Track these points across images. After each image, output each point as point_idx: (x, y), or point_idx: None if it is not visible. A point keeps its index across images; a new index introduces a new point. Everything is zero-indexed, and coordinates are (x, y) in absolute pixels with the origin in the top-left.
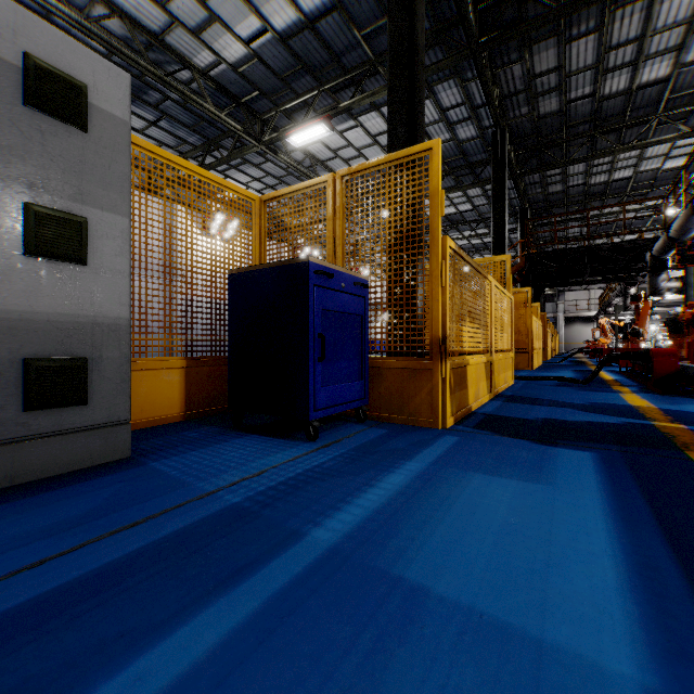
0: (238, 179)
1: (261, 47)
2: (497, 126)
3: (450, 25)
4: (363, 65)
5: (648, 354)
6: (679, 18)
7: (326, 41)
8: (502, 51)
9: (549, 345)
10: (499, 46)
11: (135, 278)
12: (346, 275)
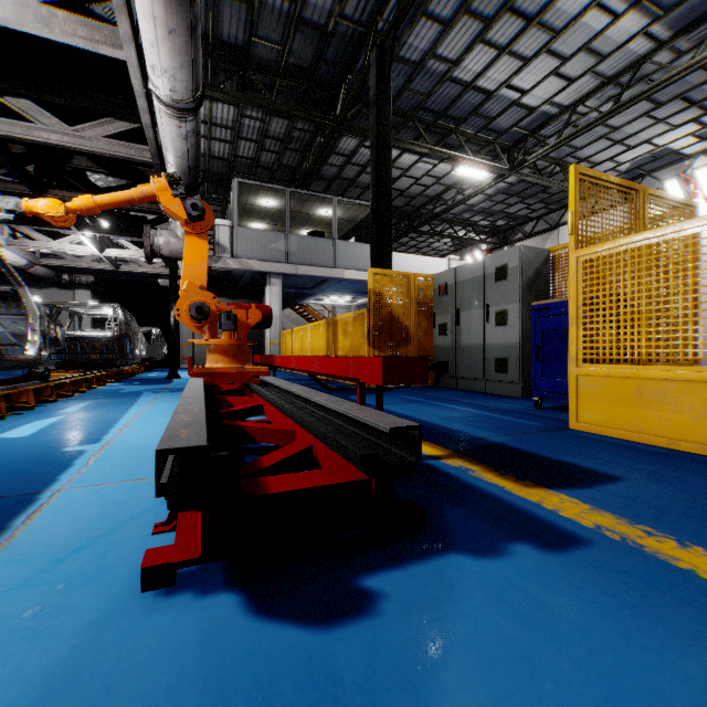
0: None
1: None
2: None
3: None
4: None
5: None
6: None
7: None
8: None
9: None
10: None
11: None
12: (568, 301)
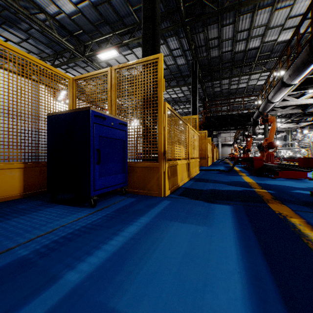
0: (73, 73)
1: (83, 8)
2: (193, 59)
3: (173, 11)
4: (134, 24)
5: (252, 159)
6: (263, 23)
7: (116, 10)
8: (195, 26)
9: (215, 155)
10: (194, 23)
11: (15, 120)
12: (114, 119)
